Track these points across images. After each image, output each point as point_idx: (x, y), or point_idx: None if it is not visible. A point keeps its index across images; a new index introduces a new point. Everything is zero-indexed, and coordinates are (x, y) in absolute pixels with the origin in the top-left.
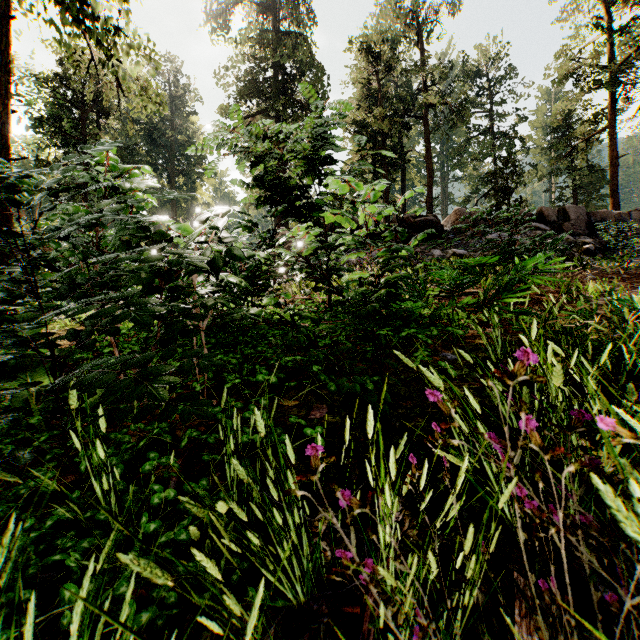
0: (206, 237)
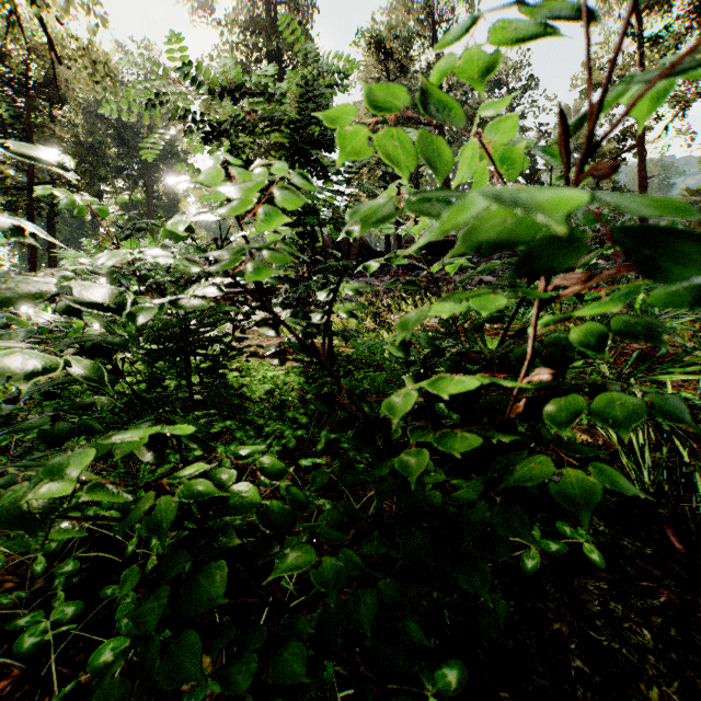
0: None
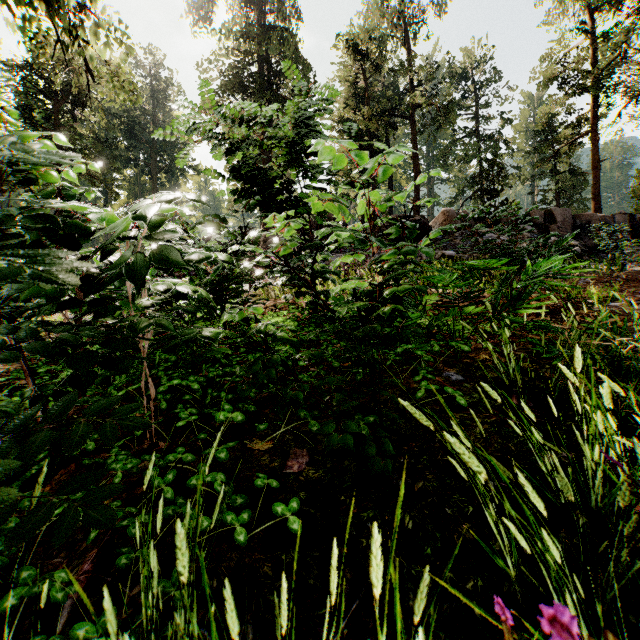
0: (137, 231)
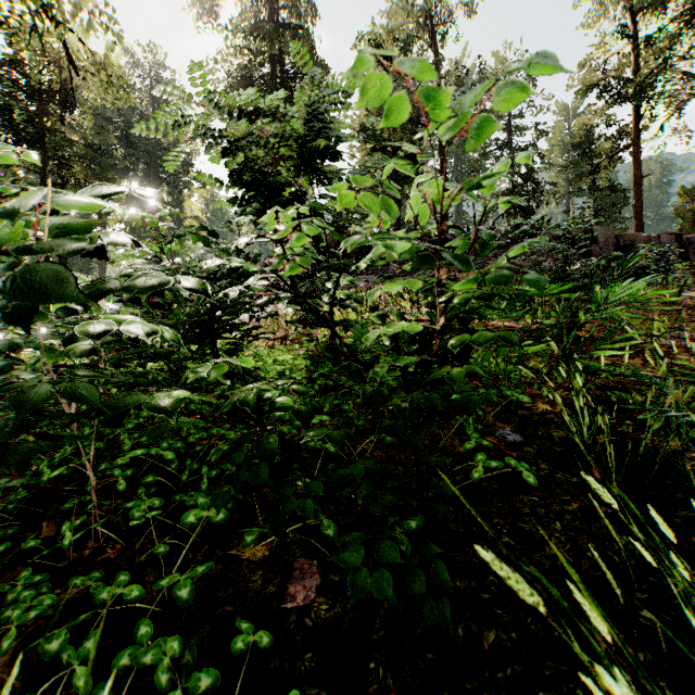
0: (34, 241)
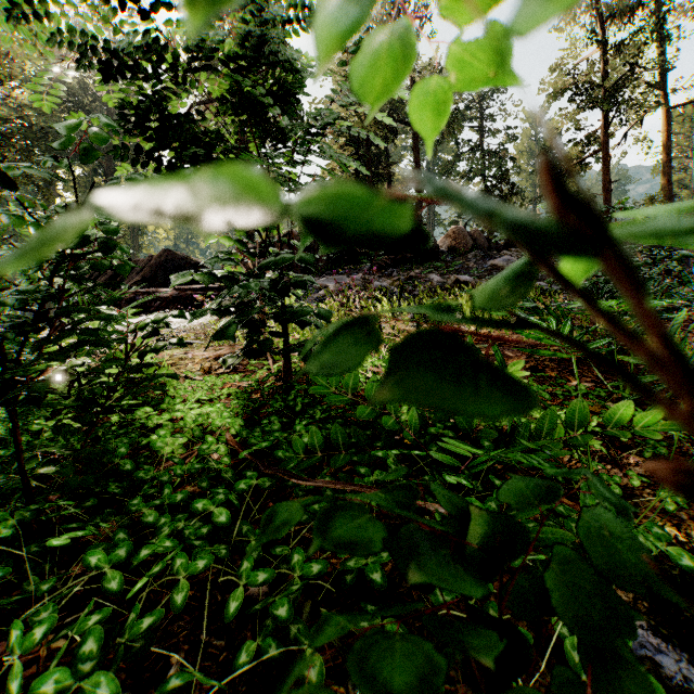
0: None
